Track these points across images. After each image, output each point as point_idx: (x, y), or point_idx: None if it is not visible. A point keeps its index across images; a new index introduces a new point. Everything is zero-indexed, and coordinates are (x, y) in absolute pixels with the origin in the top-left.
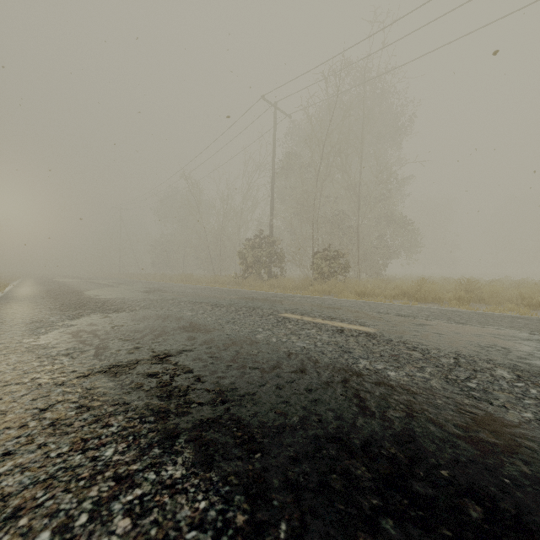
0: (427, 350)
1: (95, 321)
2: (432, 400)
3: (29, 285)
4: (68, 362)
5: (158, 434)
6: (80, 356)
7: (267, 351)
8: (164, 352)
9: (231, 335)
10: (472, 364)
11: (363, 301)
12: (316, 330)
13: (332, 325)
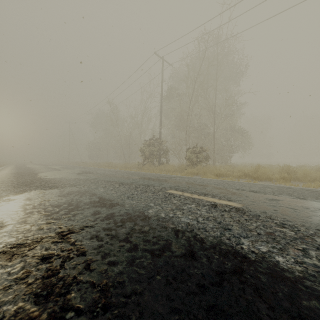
0: (295, 227)
1: (31, 196)
2: None
3: (8, 169)
4: None
5: None
6: None
7: (157, 228)
8: (69, 228)
9: (129, 210)
10: None
11: (221, 180)
12: (195, 205)
13: (206, 200)
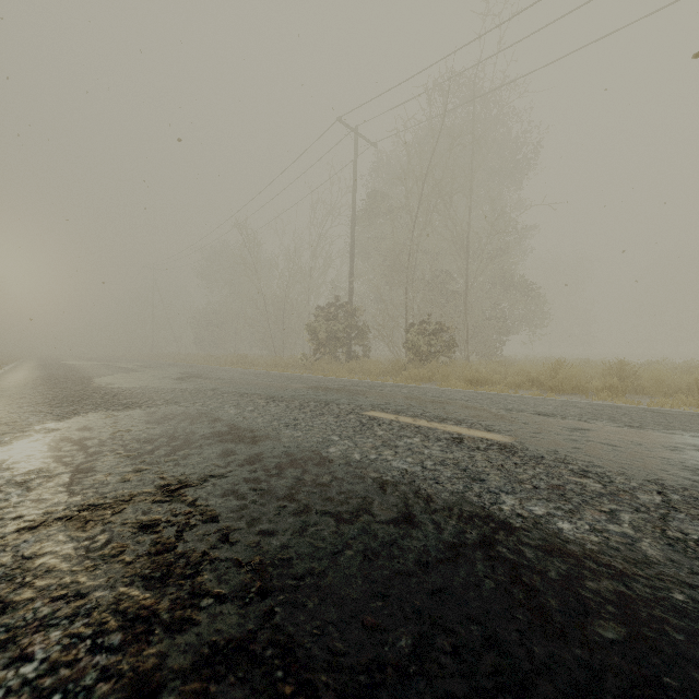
0: (606, 476)
1: (91, 424)
2: (664, 592)
3: (25, 369)
4: (18, 497)
5: (116, 686)
6: (42, 486)
7: (347, 478)
8: (179, 478)
9: (290, 447)
10: (696, 504)
11: (479, 392)
12: (421, 439)
13: (443, 430)
